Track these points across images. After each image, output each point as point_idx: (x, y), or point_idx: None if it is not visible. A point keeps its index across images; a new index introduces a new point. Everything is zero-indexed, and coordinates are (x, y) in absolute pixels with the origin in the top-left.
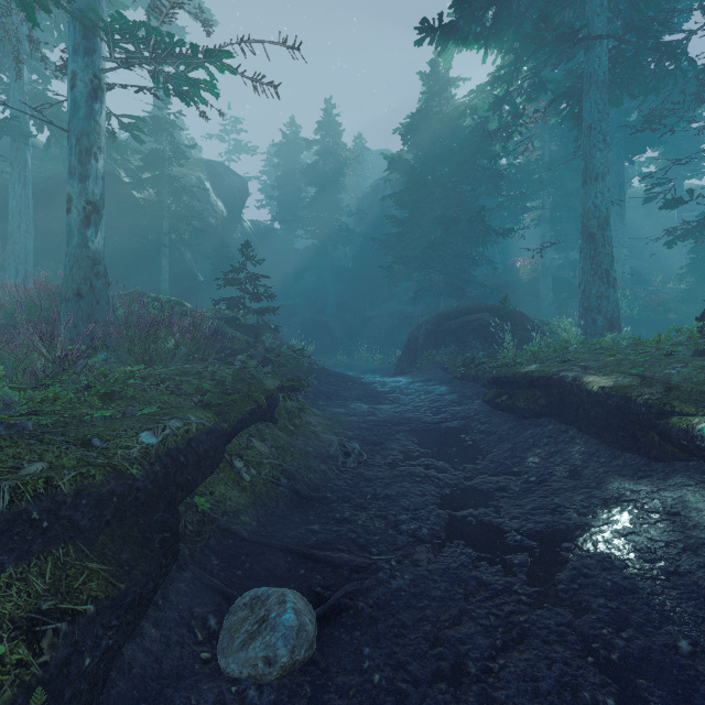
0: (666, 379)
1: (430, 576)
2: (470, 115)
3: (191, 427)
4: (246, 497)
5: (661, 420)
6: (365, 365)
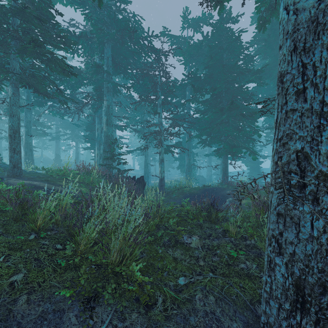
0: None
1: None
2: None
3: None
4: None
5: None
6: None
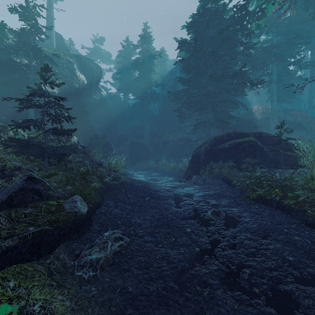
0: None
1: None
2: (232, 9)
3: None
4: None
5: None
6: (164, 168)
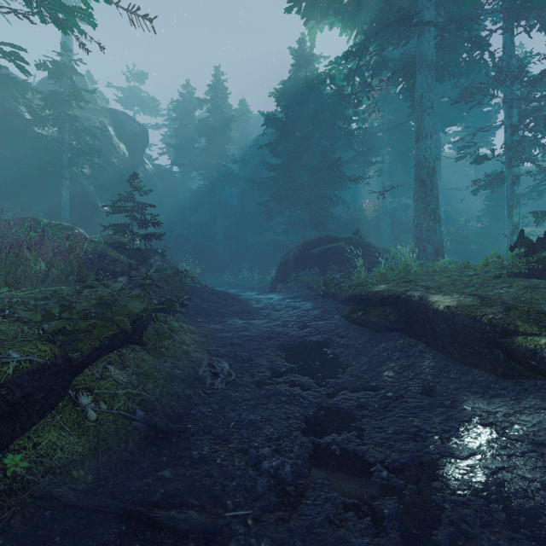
0: (502, 299)
1: (291, 540)
2: (330, 85)
3: (4, 369)
4: (86, 442)
5: (506, 338)
6: (246, 283)
